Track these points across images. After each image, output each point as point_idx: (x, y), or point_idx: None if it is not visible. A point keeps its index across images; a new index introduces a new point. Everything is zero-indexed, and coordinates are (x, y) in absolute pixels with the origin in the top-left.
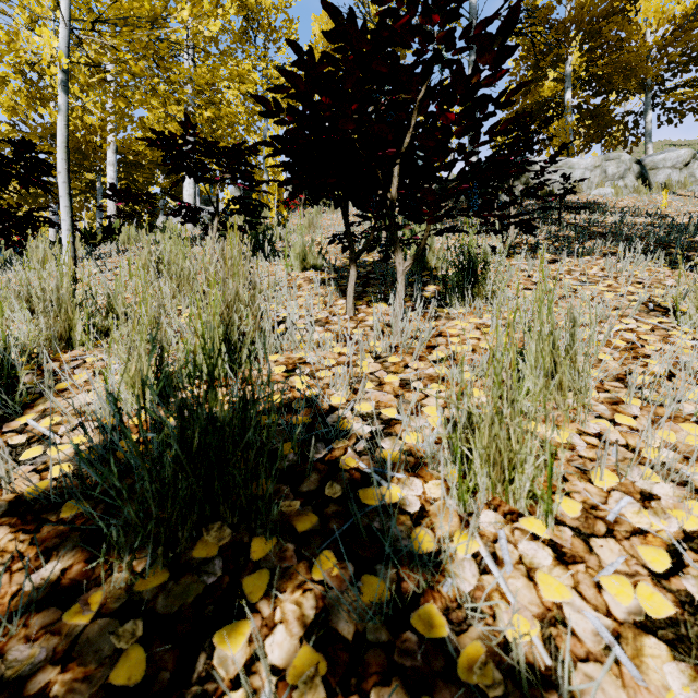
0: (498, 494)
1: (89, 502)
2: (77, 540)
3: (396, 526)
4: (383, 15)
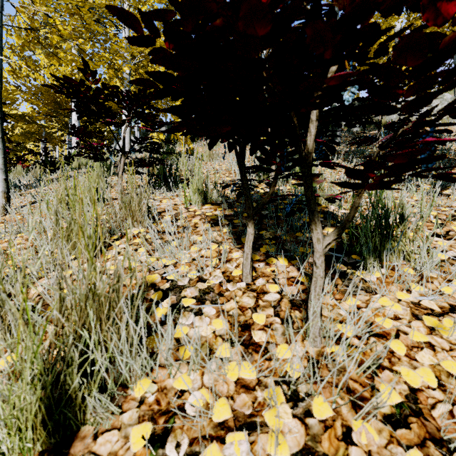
0: None
1: None
2: None
3: None
4: None
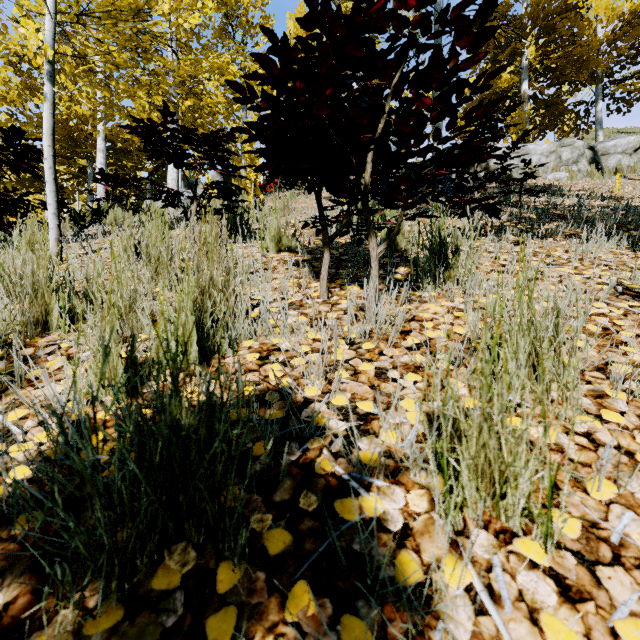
0: (488, 508)
1: (46, 513)
2: (27, 563)
3: (381, 563)
4: (357, 0)
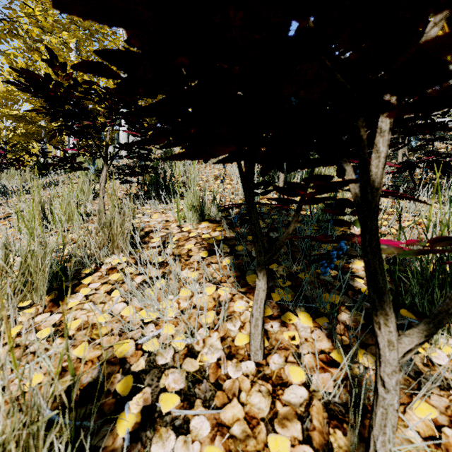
0: None
1: None
2: None
3: None
4: None
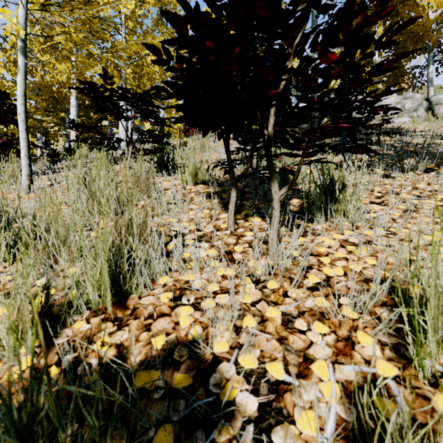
0: None
1: None
2: None
3: None
4: None
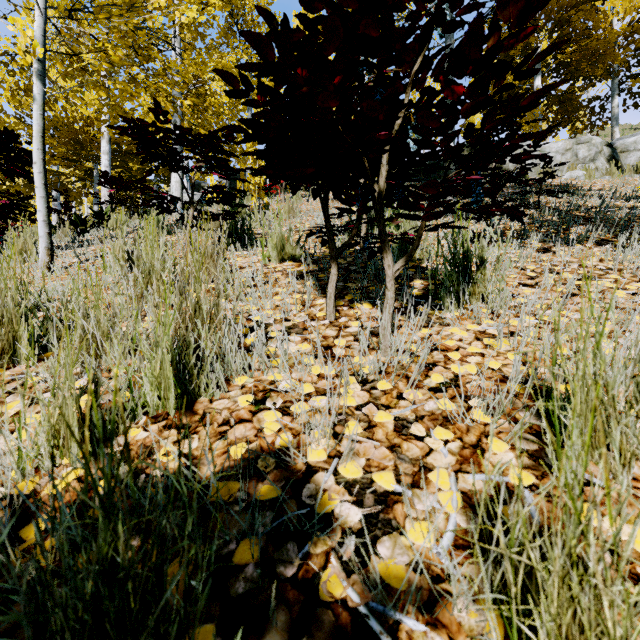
0: None
1: None
2: None
3: None
4: None
